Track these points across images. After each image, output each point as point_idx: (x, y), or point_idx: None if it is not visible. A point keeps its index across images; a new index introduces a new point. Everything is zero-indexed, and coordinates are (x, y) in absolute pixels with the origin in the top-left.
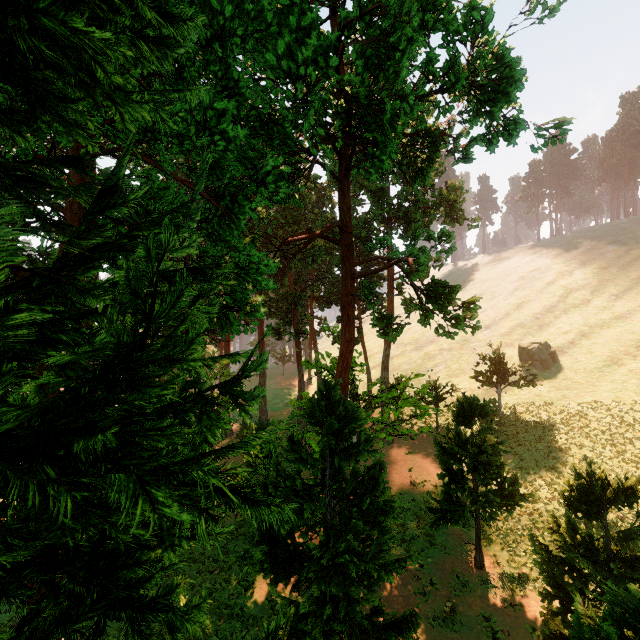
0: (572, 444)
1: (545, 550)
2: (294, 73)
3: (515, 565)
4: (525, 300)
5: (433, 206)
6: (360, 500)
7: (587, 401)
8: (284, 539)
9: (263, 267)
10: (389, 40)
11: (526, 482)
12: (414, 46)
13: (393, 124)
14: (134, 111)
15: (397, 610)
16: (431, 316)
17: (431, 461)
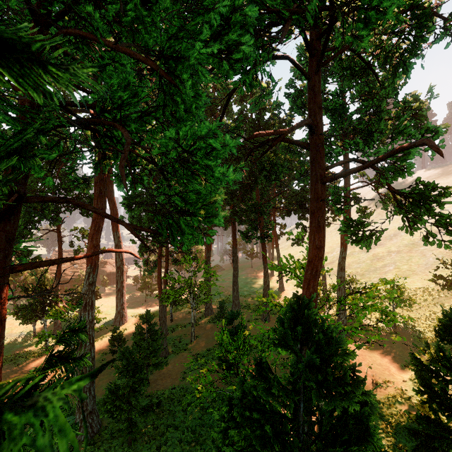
0: None
1: None
2: None
3: None
4: None
5: (395, 117)
6: (345, 451)
7: None
8: None
9: (214, 143)
10: None
11: None
12: None
13: None
14: None
15: None
16: (421, 222)
17: (391, 360)
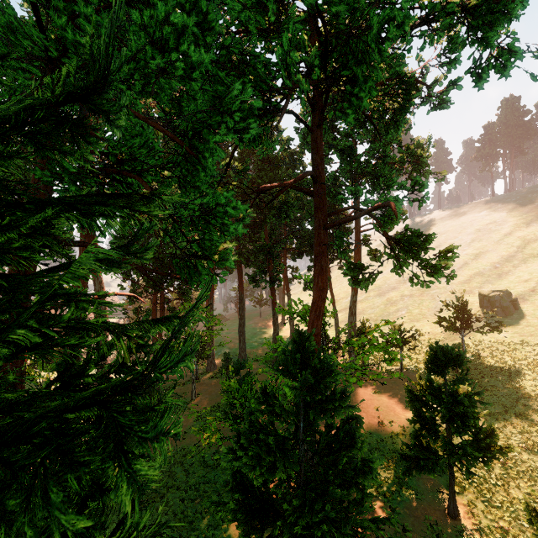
0: None
1: None
2: None
3: (492, 518)
4: (483, 250)
5: (400, 161)
6: (336, 457)
7: None
8: (257, 487)
9: (230, 209)
10: None
11: (496, 428)
12: None
13: (378, 46)
14: None
15: None
16: (406, 265)
17: (397, 401)
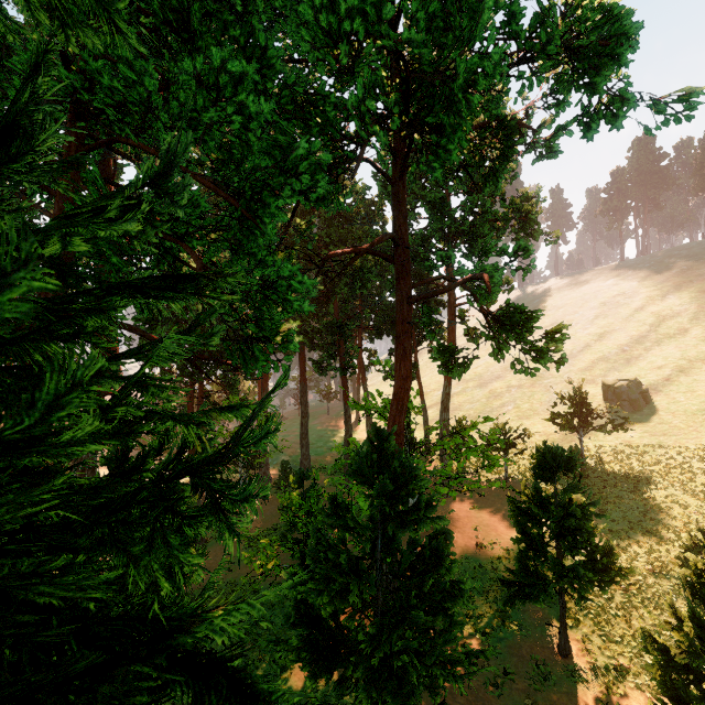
0: (674, 502)
1: (661, 651)
2: (336, 32)
3: (610, 654)
4: (608, 329)
5: (503, 218)
6: (420, 579)
7: (690, 450)
8: (326, 620)
9: (295, 284)
10: None
11: (618, 548)
12: None
13: (466, 95)
14: None
15: None
16: (506, 348)
17: (500, 519)
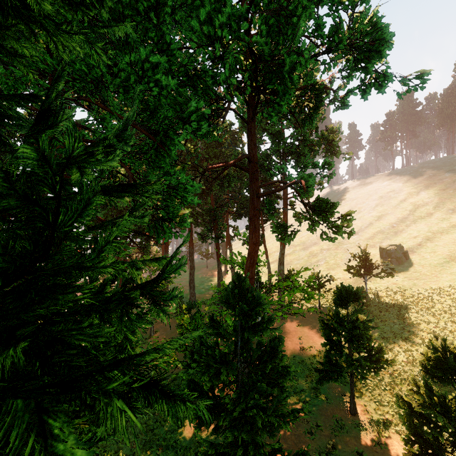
0: (422, 320)
1: (407, 406)
2: (213, 36)
3: (380, 413)
4: (384, 213)
5: (317, 144)
6: (264, 365)
7: (432, 288)
8: (206, 393)
9: (188, 187)
10: (287, 8)
11: (387, 349)
12: (307, 12)
13: (290, 75)
14: (65, 41)
15: (291, 446)
16: (317, 225)
17: (315, 332)
